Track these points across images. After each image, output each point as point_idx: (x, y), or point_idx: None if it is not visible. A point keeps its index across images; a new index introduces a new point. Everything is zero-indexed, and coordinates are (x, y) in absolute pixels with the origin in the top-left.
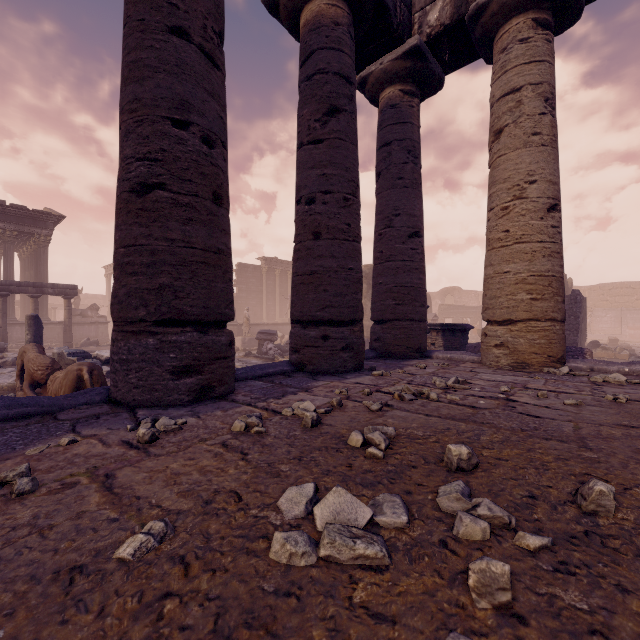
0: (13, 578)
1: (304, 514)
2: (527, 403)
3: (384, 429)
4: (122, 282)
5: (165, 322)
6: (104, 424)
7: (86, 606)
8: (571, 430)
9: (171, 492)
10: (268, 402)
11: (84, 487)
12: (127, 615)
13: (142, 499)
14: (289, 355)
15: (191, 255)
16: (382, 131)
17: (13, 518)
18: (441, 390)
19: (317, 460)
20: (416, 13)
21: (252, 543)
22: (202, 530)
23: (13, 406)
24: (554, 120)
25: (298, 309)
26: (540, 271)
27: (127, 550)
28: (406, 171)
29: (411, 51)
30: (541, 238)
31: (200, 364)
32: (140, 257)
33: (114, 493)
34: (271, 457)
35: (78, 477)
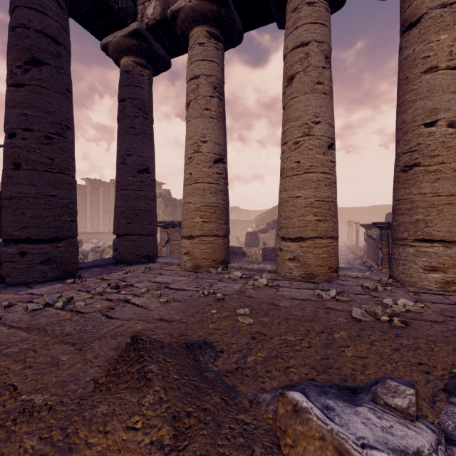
0: None
1: None
2: (133, 303)
3: None
4: None
5: None
6: None
7: None
8: (108, 330)
9: None
10: None
11: None
12: None
13: None
14: None
15: None
16: (120, 89)
17: None
18: (91, 295)
19: None
20: (140, 5)
21: None
22: None
23: None
24: (220, 102)
25: None
26: (208, 203)
27: None
28: (136, 123)
29: (135, 33)
30: (209, 180)
31: None
32: None
33: None
34: None
35: None
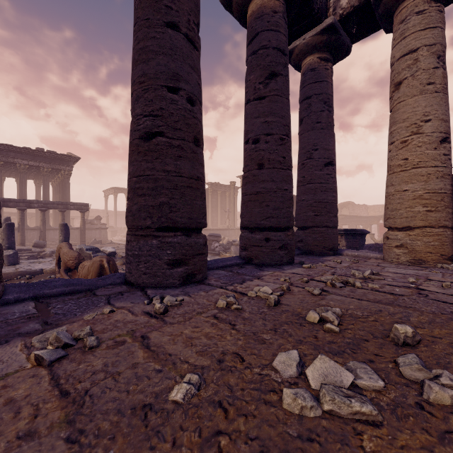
0: (106, 410)
1: (296, 374)
2: (436, 292)
3: (333, 309)
4: (134, 201)
5: (163, 229)
6: (127, 299)
7: (163, 437)
8: None
9: (191, 351)
10: (234, 286)
11: (130, 345)
12: (195, 446)
13: (173, 356)
14: (240, 252)
15: (180, 181)
16: (304, 88)
17: (91, 365)
18: (361, 280)
19: (288, 332)
20: None
21: (266, 395)
22: (225, 382)
23: (67, 285)
24: (445, 72)
25: (247, 219)
26: (434, 189)
27: (178, 395)
28: (323, 117)
29: (327, 28)
30: (435, 164)
31: (186, 258)
32: (147, 183)
33: (152, 350)
34: (253, 328)
35: (124, 337)
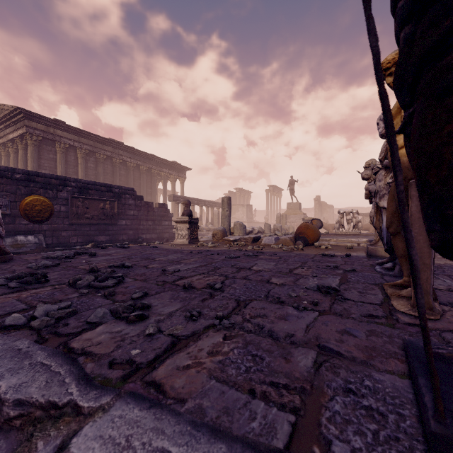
0: None
1: None
2: None
3: None
4: None
5: None
6: None
7: None
8: None
9: None
10: None
11: None
12: None
13: None
14: None
15: None
16: None
17: None
18: None
19: None
20: None
21: None
22: None
23: None
24: None
25: None
26: None
27: None
28: None
29: None
30: None
31: None
32: None
33: None
34: None
35: None
